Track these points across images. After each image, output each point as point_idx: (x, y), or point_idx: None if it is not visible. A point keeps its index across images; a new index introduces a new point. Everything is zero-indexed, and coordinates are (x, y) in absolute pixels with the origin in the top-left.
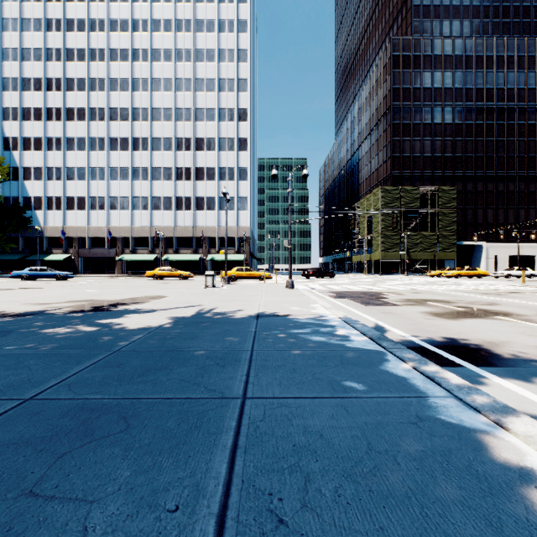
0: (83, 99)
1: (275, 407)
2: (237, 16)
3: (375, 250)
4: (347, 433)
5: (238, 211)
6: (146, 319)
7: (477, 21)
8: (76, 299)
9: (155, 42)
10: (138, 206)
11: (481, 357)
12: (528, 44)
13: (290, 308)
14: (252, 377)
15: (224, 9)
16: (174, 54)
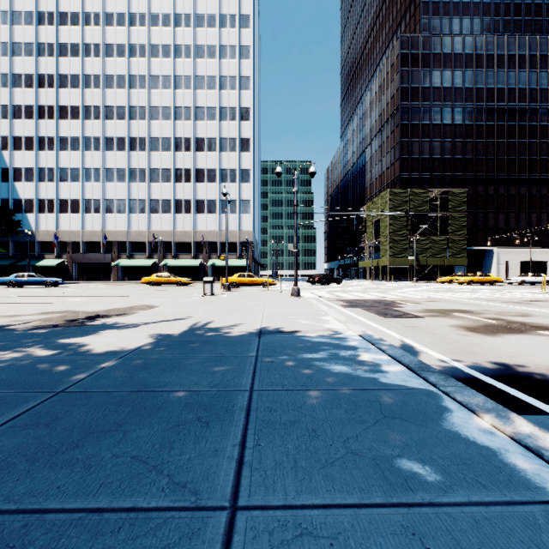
0: (77, 96)
1: (290, 538)
2: (239, 11)
3: (383, 255)
4: None
5: (240, 214)
6: (122, 337)
7: (487, 19)
8: (53, 309)
9: (153, 37)
10: (135, 209)
11: None
12: (540, 43)
13: (298, 321)
14: (249, 451)
15: (225, 4)
16: (173, 50)
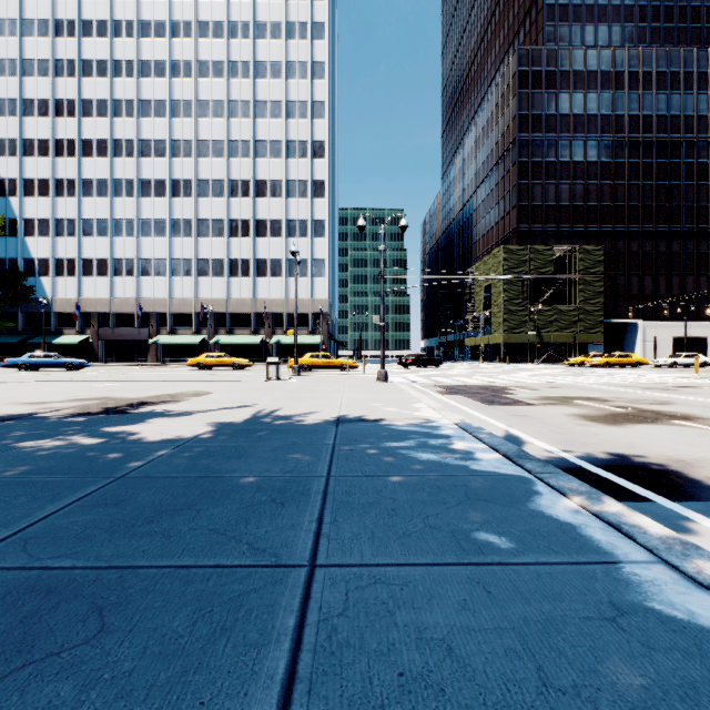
0: (105, 128)
1: (365, 584)
2: (311, 17)
3: (495, 330)
4: (496, 643)
5: (313, 277)
6: (176, 425)
7: (630, 26)
8: (85, 396)
9: (202, 52)
10: (178, 272)
11: (674, 485)
12: (698, 57)
13: (384, 409)
14: (326, 525)
15: (294, 8)
16: (227, 68)
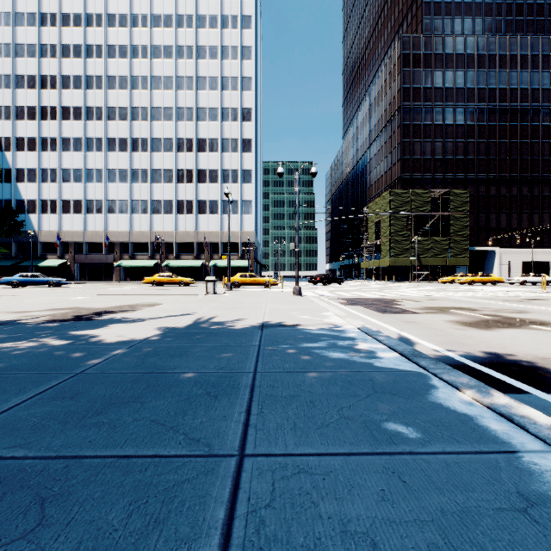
0: (79, 97)
1: (290, 474)
2: (240, 11)
3: (384, 256)
4: (418, 537)
5: (242, 214)
6: (131, 330)
7: (489, 19)
8: (60, 306)
9: (155, 38)
10: (137, 210)
11: (545, 380)
12: (542, 43)
13: (299, 316)
14: (254, 416)
15: (227, 4)
16: (175, 51)
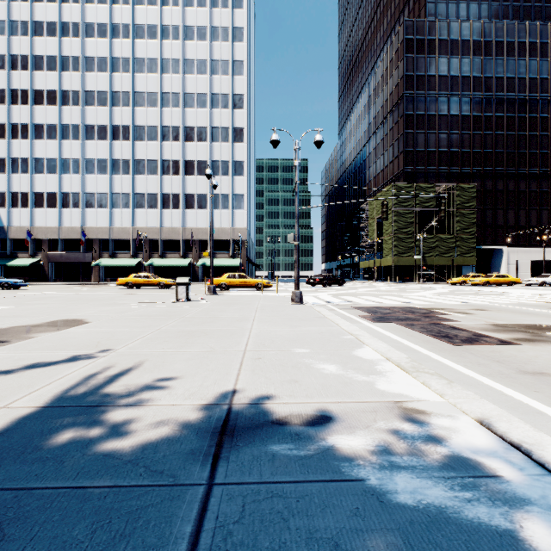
0: (54, 80)
1: None
2: None
3: (386, 255)
4: None
5: (233, 210)
6: None
7: (496, 4)
8: None
9: (138, 16)
10: (118, 204)
11: None
12: None
13: (316, 367)
14: None
15: None
16: (160, 31)
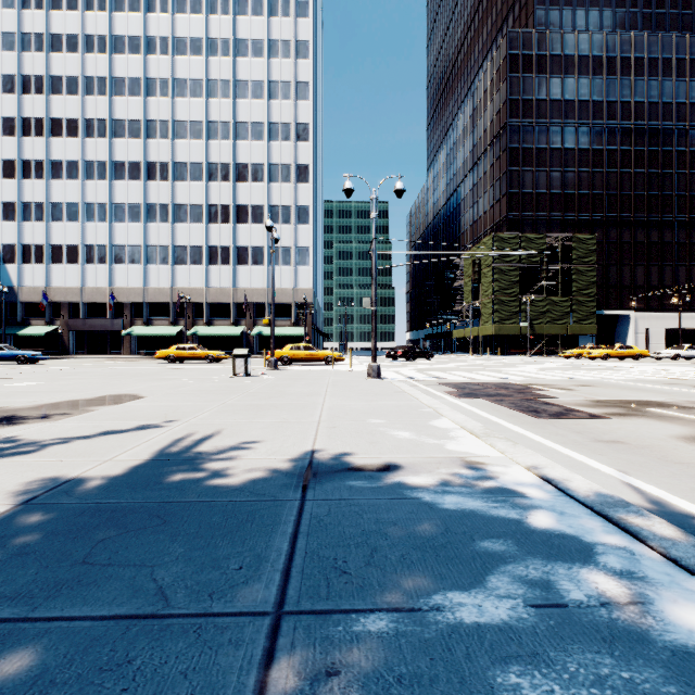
0: (75, 106)
1: None
2: None
3: (486, 321)
4: None
5: (296, 266)
6: None
7: (621, 11)
8: None
9: (179, 27)
10: (154, 259)
11: None
12: (690, 44)
13: (391, 433)
14: None
15: None
16: (206, 46)
